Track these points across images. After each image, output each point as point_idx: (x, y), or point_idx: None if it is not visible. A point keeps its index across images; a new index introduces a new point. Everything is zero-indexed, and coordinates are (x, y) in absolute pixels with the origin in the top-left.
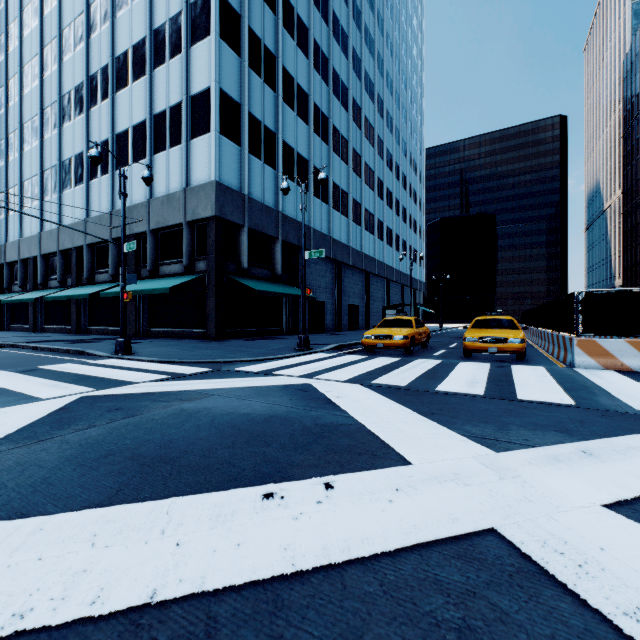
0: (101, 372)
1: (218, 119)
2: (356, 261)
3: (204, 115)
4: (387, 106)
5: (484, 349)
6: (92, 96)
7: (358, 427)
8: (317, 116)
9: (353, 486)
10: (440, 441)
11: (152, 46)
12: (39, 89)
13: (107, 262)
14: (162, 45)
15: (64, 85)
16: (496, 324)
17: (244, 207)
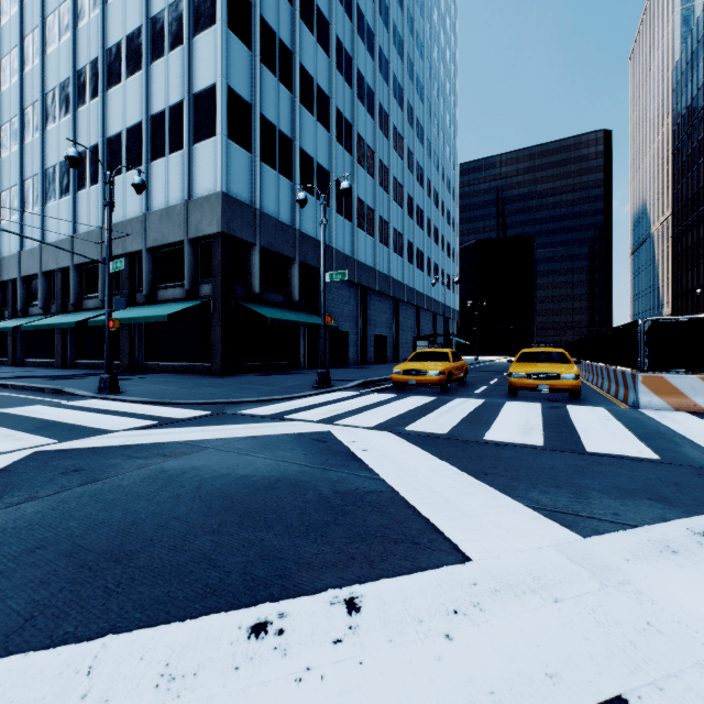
0: (73, 417)
1: (225, 121)
2: (383, 286)
3: (209, 116)
4: (417, 114)
5: (533, 386)
6: (80, 94)
7: (391, 496)
8: (339, 122)
9: (389, 606)
10: (503, 518)
11: (149, 36)
12: (19, 86)
13: (97, 286)
14: (160, 35)
15: (47, 81)
16: (545, 357)
17: (256, 223)
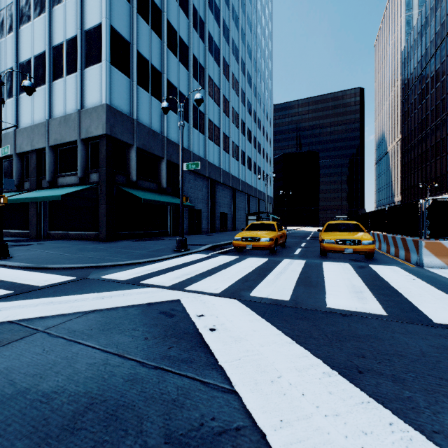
0: None
1: (109, 51)
2: (225, 180)
3: (96, 47)
4: (248, 68)
5: (341, 250)
6: None
7: (254, 445)
8: (195, 65)
9: None
10: None
11: None
12: None
13: (13, 174)
14: None
15: None
16: (345, 228)
17: (133, 129)
